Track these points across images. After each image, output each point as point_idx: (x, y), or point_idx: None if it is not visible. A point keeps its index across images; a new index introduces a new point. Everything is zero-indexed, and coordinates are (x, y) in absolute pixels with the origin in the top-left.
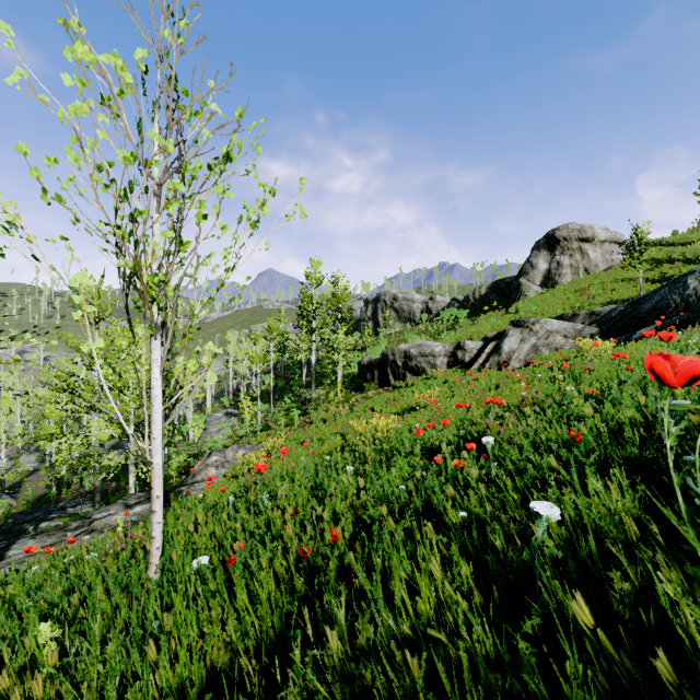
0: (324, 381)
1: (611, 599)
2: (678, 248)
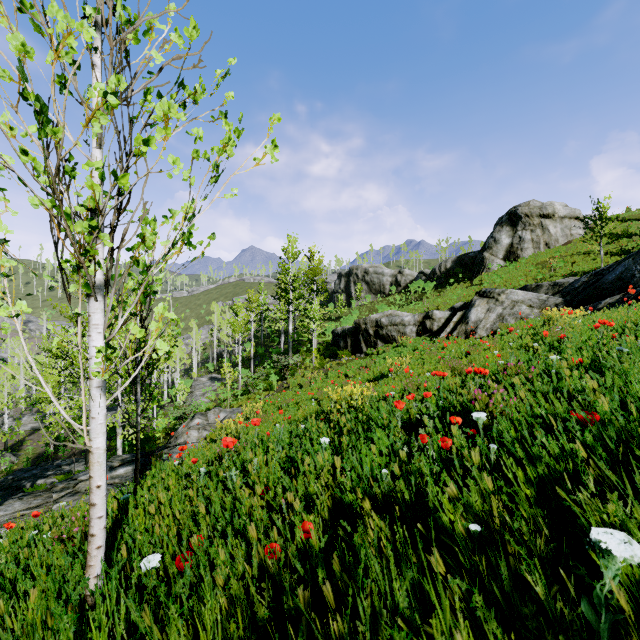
0: (300, 348)
1: None
2: (634, 224)
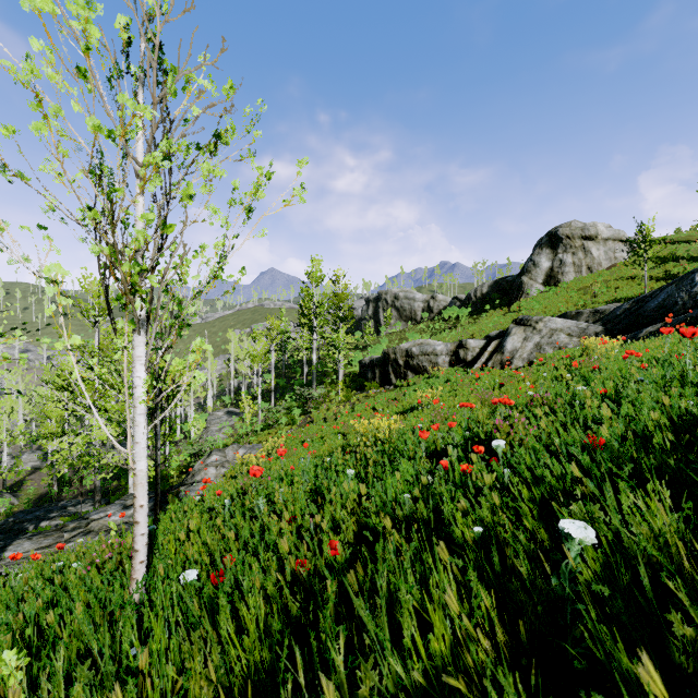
0: (325, 380)
1: (670, 648)
2: (682, 246)
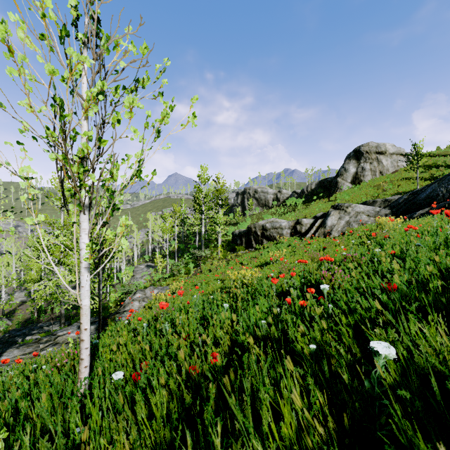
0: (210, 245)
1: None
2: (441, 158)
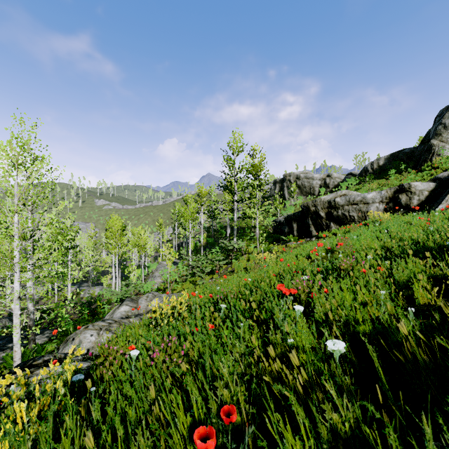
0: (244, 237)
1: None
2: None
